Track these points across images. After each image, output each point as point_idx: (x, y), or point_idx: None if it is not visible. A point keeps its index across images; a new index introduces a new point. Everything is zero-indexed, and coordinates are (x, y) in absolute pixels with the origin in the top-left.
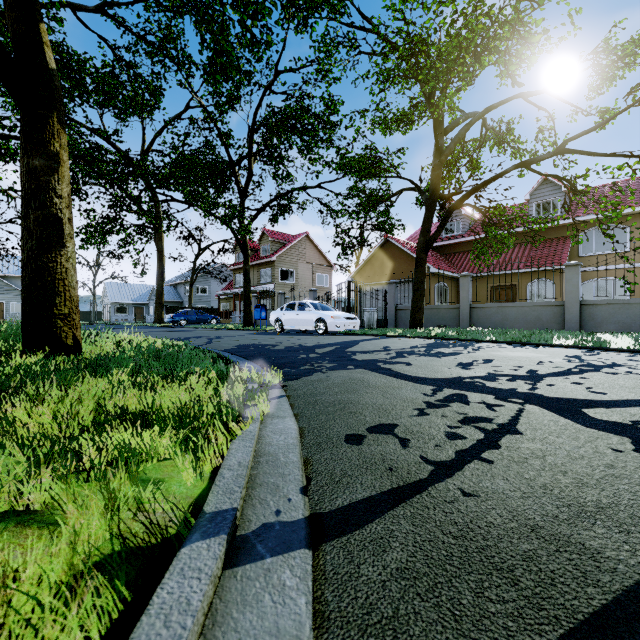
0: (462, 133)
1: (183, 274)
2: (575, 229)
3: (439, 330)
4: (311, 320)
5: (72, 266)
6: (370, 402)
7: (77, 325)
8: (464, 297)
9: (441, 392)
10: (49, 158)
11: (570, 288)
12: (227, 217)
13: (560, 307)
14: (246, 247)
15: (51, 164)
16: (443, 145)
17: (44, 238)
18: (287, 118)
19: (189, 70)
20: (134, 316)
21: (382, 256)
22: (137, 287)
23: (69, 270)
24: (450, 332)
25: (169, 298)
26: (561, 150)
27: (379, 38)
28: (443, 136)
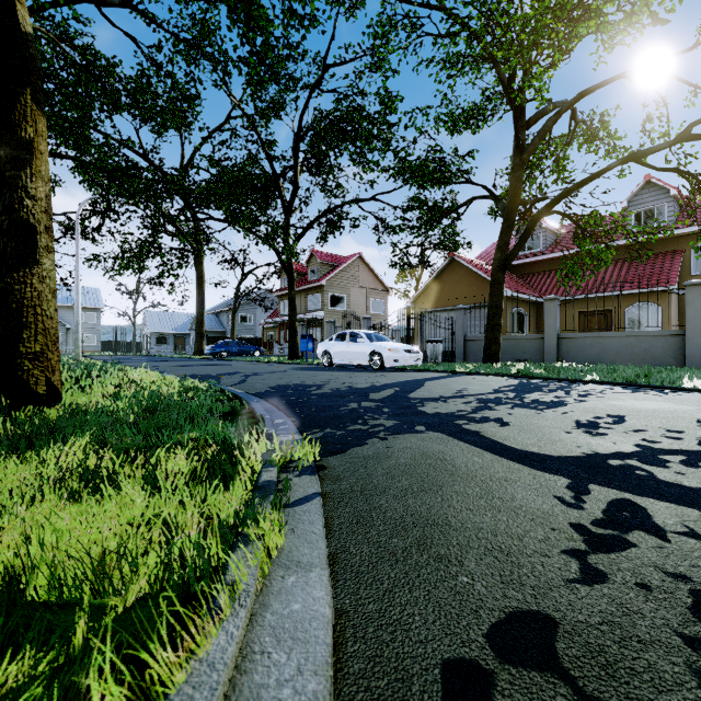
0: (549, 125)
1: (226, 301)
2: (687, 241)
3: (521, 366)
4: (364, 353)
5: (49, 289)
6: (470, 523)
7: (54, 366)
8: (550, 325)
9: (589, 495)
10: (19, 147)
11: (692, 313)
12: (269, 236)
13: (678, 337)
14: (291, 270)
15: (21, 155)
16: (525, 141)
17: (9, 251)
18: (337, 122)
19: (225, 68)
20: (175, 347)
21: (447, 278)
22: (178, 316)
23: (44, 294)
24: (536, 369)
25: (211, 327)
26: (685, 136)
27: (447, 12)
28: (525, 130)
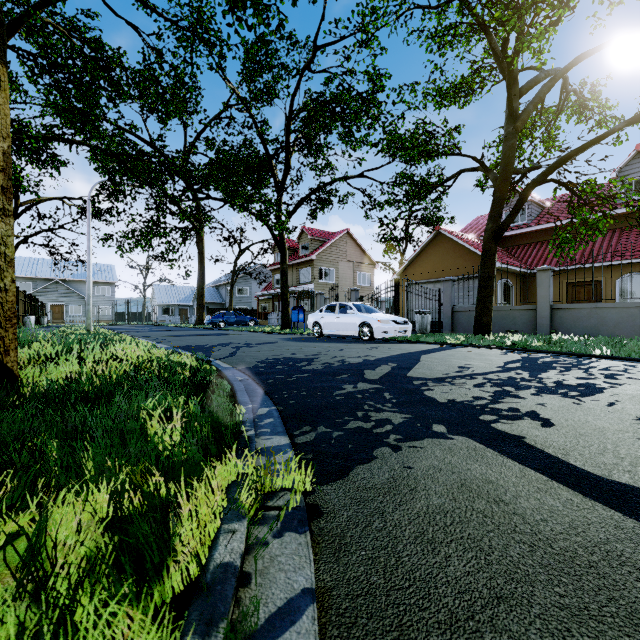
0: (544, 91)
1: (225, 276)
2: None
3: (515, 338)
4: (354, 324)
5: (4, 257)
6: None
7: (8, 346)
8: (543, 296)
9: None
10: None
11: None
12: (262, 212)
13: None
14: (283, 245)
15: None
16: (518, 109)
17: None
18: (327, 102)
19: (220, 51)
20: (180, 317)
21: (433, 251)
22: (182, 289)
23: None
24: (533, 341)
25: (211, 299)
26: None
27: None
28: (517, 98)
